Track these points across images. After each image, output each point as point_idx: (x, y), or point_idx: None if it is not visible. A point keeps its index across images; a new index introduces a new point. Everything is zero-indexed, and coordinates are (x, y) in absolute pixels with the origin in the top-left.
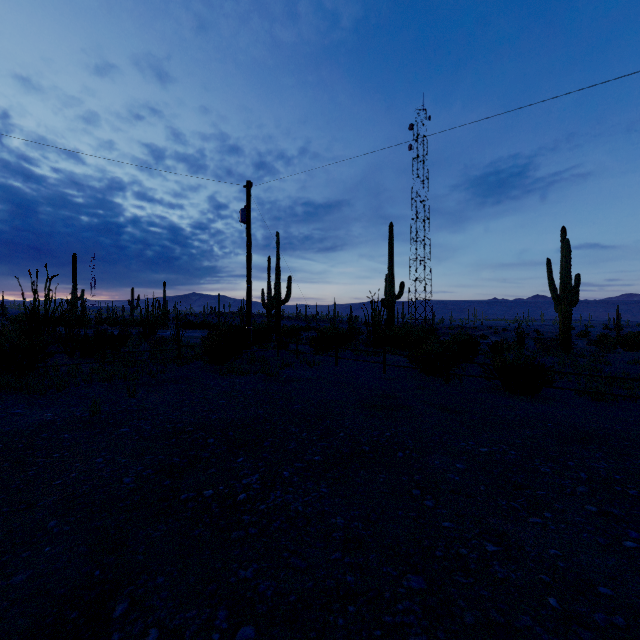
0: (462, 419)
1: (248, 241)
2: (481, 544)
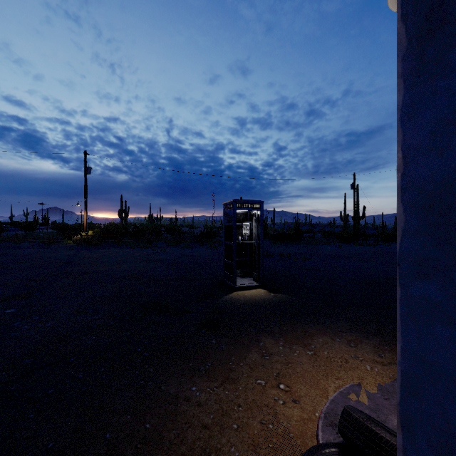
0: None
1: (354, 197)
2: None
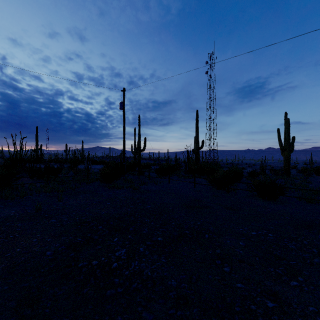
0: (238, 214)
1: (123, 119)
2: (263, 301)
